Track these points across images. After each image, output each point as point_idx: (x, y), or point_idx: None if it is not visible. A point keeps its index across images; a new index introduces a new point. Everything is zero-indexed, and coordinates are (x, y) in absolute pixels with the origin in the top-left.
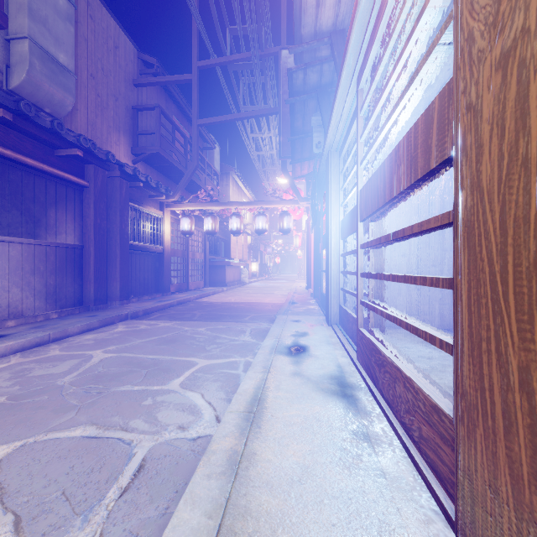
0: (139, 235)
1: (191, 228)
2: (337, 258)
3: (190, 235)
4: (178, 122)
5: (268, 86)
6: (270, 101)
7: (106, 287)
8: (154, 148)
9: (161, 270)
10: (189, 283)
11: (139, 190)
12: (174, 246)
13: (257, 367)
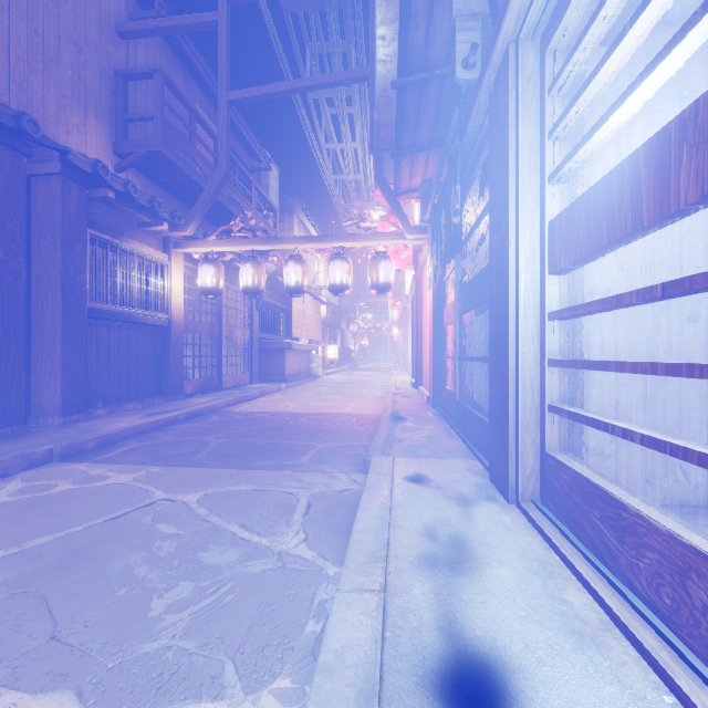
0: (114, 292)
1: (218, 283)
2: (535, 323)
3: (217, 295)
4: (207, 118)
5: (352, 56)
6: (355, 90)
7: (25, 390)
8: (153, 142)
9: (165, 356)
10: (222, 377)
11: (116, 211)
12: (194, 316)
13: None
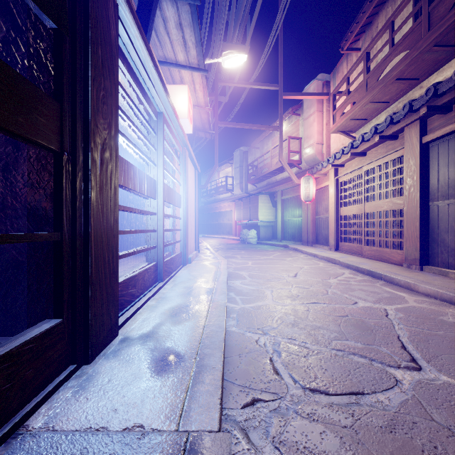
0: None
1: None
2: None
3: None
4: None
5: None
6: None
7: None
8: None
9: None
10: None
11: None
12: None
13: (222, 281)
